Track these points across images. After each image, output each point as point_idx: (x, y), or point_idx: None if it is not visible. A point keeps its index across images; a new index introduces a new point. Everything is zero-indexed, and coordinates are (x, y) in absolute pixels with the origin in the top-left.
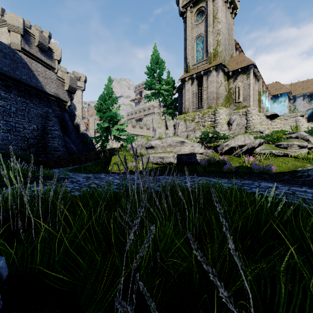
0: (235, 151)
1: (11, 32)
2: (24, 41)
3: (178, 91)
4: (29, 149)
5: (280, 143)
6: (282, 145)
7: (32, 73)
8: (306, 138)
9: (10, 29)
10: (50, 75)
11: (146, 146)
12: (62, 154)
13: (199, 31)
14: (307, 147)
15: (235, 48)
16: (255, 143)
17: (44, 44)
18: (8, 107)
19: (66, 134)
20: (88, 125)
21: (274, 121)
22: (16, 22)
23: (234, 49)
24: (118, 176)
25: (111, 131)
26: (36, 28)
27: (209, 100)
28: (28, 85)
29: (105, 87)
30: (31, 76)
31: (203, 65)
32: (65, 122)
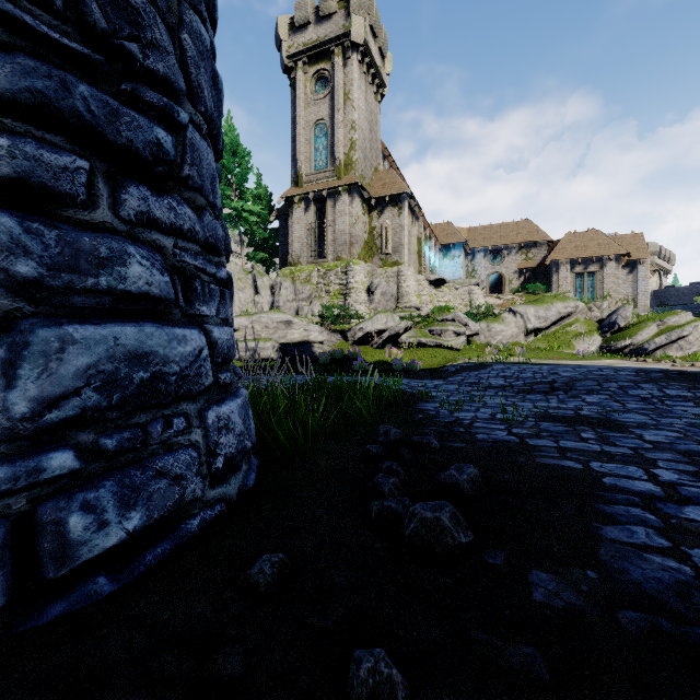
0: (374, 339)
1: None
2: None
3: (279, 217)
4: None
5: (433, 327)
6: (435, 331)
7: None
8: (464, 321)
9: None
10: None
11: None
12: None
13: (320, 113)
14: (465, 334)
15: (382, 156)
16: (399, 327)
17: None
18: None
19: None
20: None
21: (441, 290)
22: None
23: (380, 156)
24: None
25: None
26: None
27: (337, 245)
28: None
29: None
30: None
31: (327, 179)
32: None
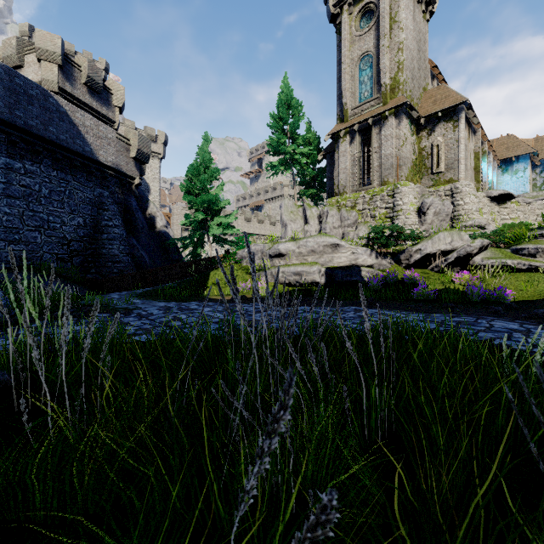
0: (434, 261)
1: (42, 62)
2: (64, 77)
3: (326, 155)
4: (70, 260)
5: (521, 245)
6: (525, 250)
7: (75, 130)
8: None
9: (41, 56)
10: (106, 132)
11: (271, 253)
12: (125, 267)
13: (365, 46)
14: None
15: (431, 75)
16: (472, 247)
17: (97, 80)
18: (37, 188)
19: (132, 233)
20: (170, 218)
21: (505, 207)
22: (51, 45)
23: (428, 76)
24: (220, 306)
25: (209, 228)
26: (85, 55)
27: (383, 169)
28: (69, 150)
29: (199, 151)
30: (74, 135)
31: (372, 107)
32: (131, 212)
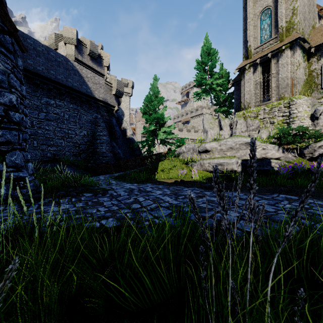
0: None
1: (67, 44)
2: (77, 52)
3: (234, 84)
4: (80, 155)
5: None
6: None
7: (82, 80)
8: None
9: (66, 41)
10: (99, 80)
11: (199, 150)
12: (109, 159)
13: (265, 3)
14: None
15: (318, 16)
16: None
17: (95, 52)
18: (62, 115)
19: (113, 139)
20: (135, 130)
21: None
22: (71, 34)
23: (316, 17)
24: (168, 189)
25: (158, 135)
26: None
27: (280, 88)
28: (79, 91)
29: (152, 87)
30: (82, 83)
31: (271, 45)
32: (112, 127)
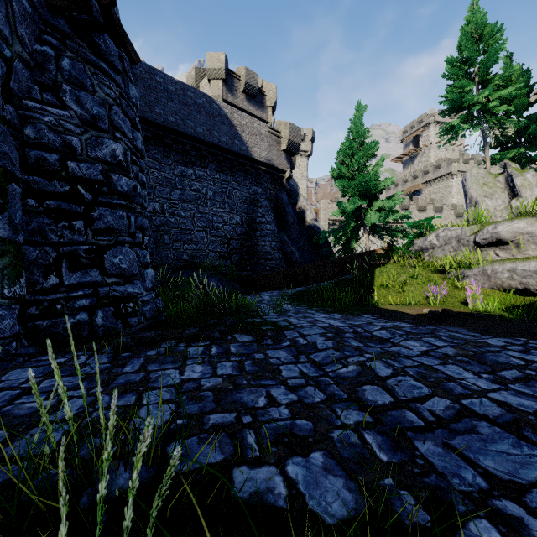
0: None
1: (211, 81)
2: (227, 89)
3: None
4: (230, 257)
5: None
6: None
7: (233, 130)
8: None
9: (210, 76)
10: (259, 128)
11: (479, 240)
12: (277, 264)
13: None
14: None
15: None
16: None
17: (253, 85)
18: (204, 192)
19: (283, 228)
20: (317, 214)
21: None
22: (217, 63)
23: None
24: (437, 339)
25: (366, 216)
26: None
27: None
28: (229, 151)
29: (353, 126)
30: (233, 135)
31: None
32: (281, 207)
